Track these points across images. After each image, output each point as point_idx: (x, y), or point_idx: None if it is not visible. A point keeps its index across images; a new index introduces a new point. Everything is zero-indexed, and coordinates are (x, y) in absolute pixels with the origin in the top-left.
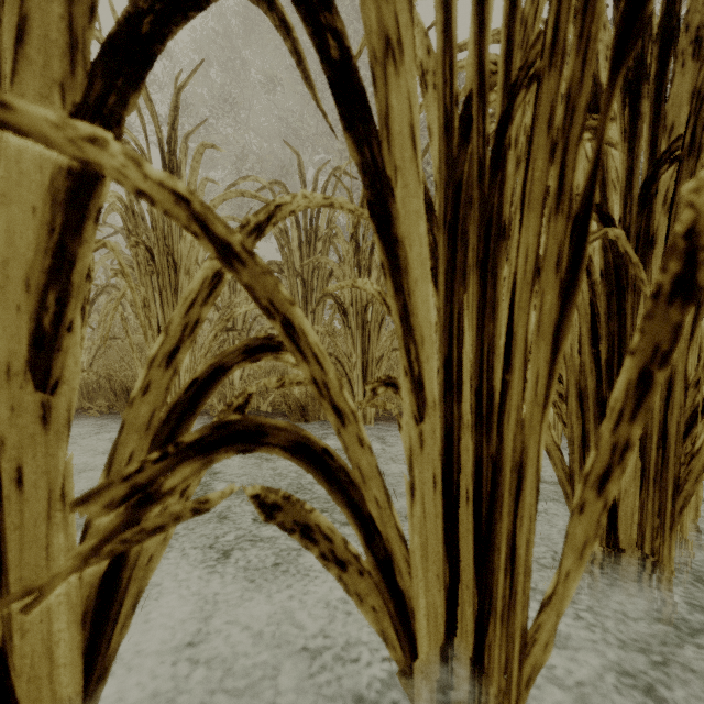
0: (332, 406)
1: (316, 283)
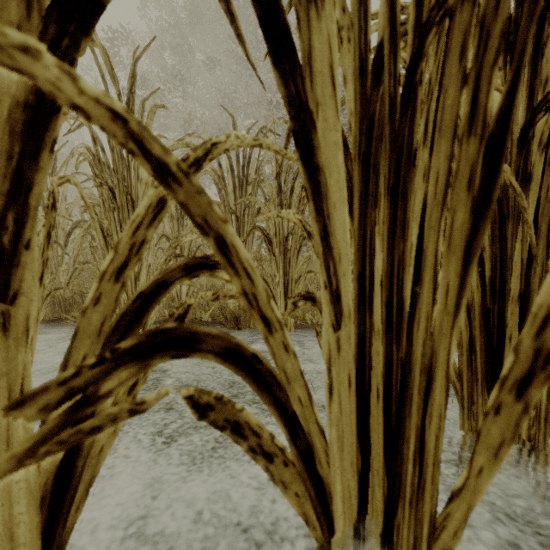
0: (261, 314)
1: (247, 219)
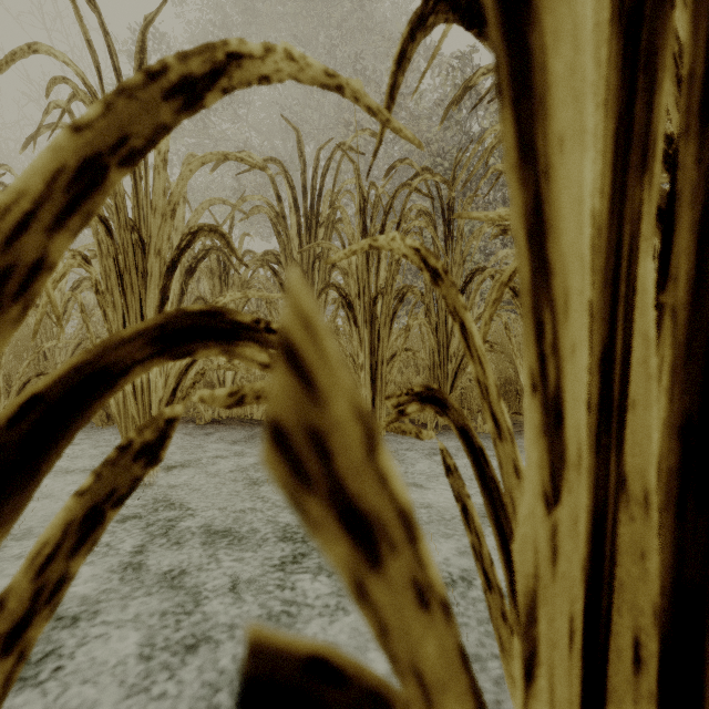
0: (345, 493)
1: (317, 275)
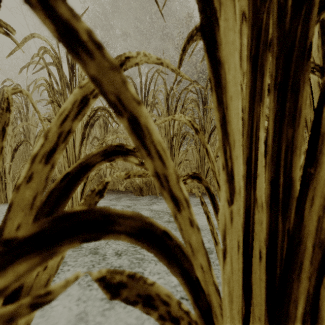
0: (171, 193)
1: None
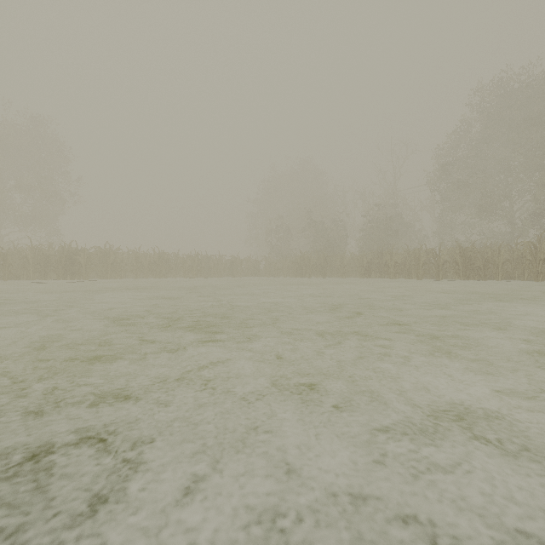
0: None
1: None
